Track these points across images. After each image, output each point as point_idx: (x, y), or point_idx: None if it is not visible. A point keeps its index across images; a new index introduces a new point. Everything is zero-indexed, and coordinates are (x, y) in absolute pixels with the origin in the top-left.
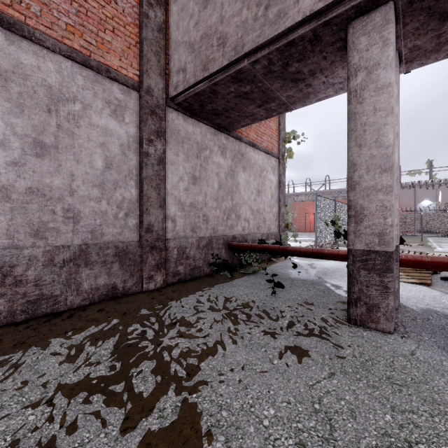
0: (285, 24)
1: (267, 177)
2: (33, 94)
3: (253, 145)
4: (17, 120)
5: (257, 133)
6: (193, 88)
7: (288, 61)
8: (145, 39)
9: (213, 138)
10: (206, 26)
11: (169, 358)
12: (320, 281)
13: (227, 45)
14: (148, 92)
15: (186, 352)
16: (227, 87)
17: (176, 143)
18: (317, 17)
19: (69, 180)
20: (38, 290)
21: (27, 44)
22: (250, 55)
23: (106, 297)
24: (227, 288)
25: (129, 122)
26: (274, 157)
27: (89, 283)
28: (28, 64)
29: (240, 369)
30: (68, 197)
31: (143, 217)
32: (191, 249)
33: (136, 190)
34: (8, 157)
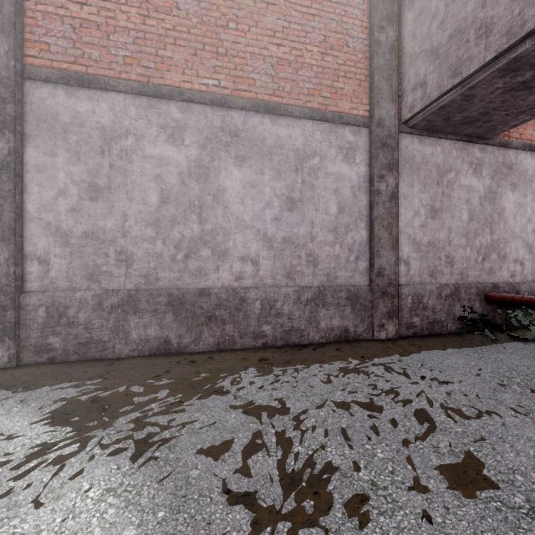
0: None
1: None
2: (287, 159)
3: (530, 148)
4: (277, 184)
5: None
6: (436, 102)
7: None
8: (375, 69)
9: (460, 154)
10: (456, 21)
11: (428, 407)
12: None
13: (494, 32)
14: (379, 125)
15: (448, 407)
16: (490, 85)
17: (409, 172)
18: None
19: (310, 228)
20: (290, 322)
21: (283, 120)
22: None
23: (339, 339)
24: (490, 353)
25: (360, 162)
26: None
27: (325, 323)
28: (283, 136)
29: (534, 446)
30: (310, 243)
31: (373, 260)
32: (429, 298)
33: (366, 232)
34: (272, 214)
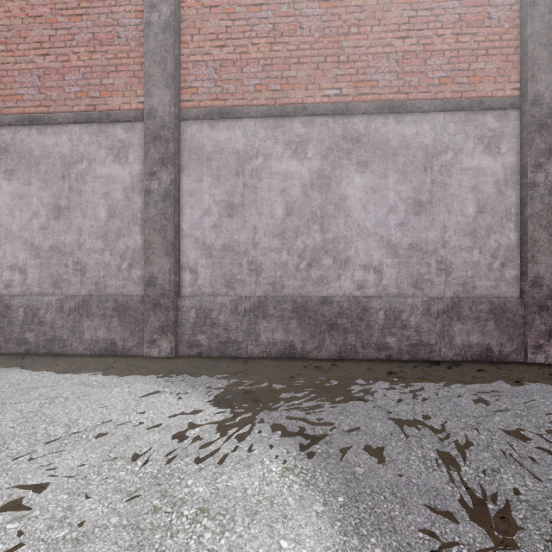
0: None
1: None
2: (413, 159)
3: None
4: (402, 187)
5: None
6: None
7: None
8: (529, 36)
9: None
10: None
11: None
12: None
13: None
14: (535, 103)
15: None
16: None
17: None
18: None
19: (441, 233)
20: (418, 336)
21: (409, 117)
22: None
23: (478, 358)
24: None
25: (506, 152)
26: None
27: (461, 339)
28: (409, 135)
29: None
30: (441, 249)
31: (526, 267)
32: None
33: (516, 234)
34: (396, 219)
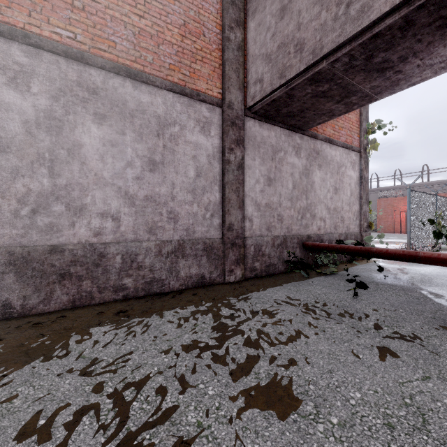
0: (369, 18)
1: (345, 173)
2: (148, 124)
3: (329, 141)
4: (139, 146)
5: (334, 128)
6: (270, 96)
7: (372, 53)
8: (226, 60)
9: (287, 139)
10: (282, 36)
11: (256, 338)
12: (413, 288)
13: (305, 50)
14: (229, 106)
15: (271, 335)
16: (303, 89)
17: (252, 148)
18: (409, 2)
19: (171, 189)
20: (152, 274)
21: (145, 87)
22: (330, 56)
23: (196, 285)
24: (304, 286)
25: (214, 135)
26: (354, 151)
27: (184, 272)
28: (145, 102)
29: (323, 357)
30: (171, 202)
31: (225, 217)
32: (266, 247)
33: (220, 194)
34: (134, 173)
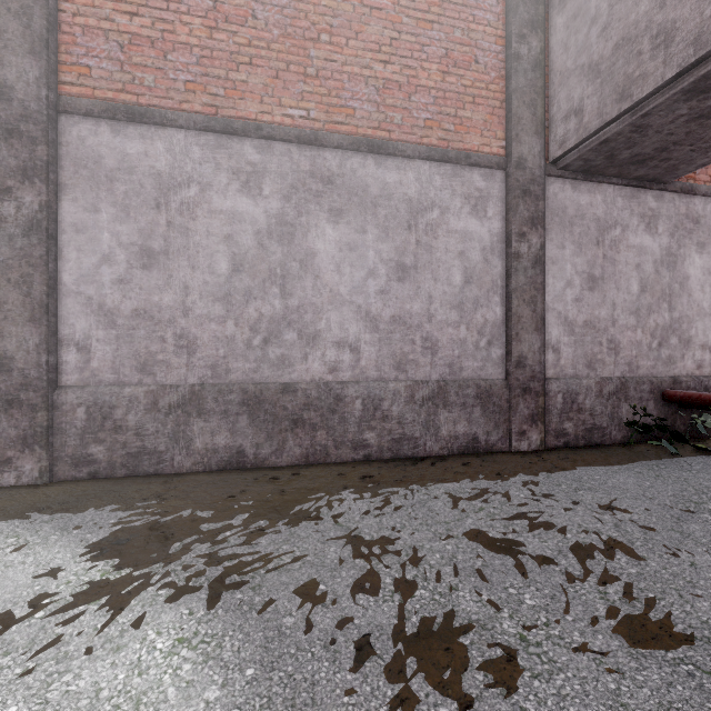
0: None
1: None
2: (396, 213)
3: None
4: (383, 246)
5: None
6: (596, 135)
7: None
8: (514, 92)
9: (628, 204)
10: (625, 26)
11: (589, 541)
12: None
13: (676, 41)
14: (519, 166)
15: (617, 542)
16: (670, 111)
17: (559, 228)
18: None
19: (427, 304)
20: (401, 428)
21: (391, 161)
22: None
23: (465, 450)
24: (670, 471)
25: (493, 216)
26: None
27: (447, 429)
28: (392, 183)
29: None
30: (426, 324)
31: (511, 345)
32: (586, 397)
33: (502, 308)
34: (377, 286)
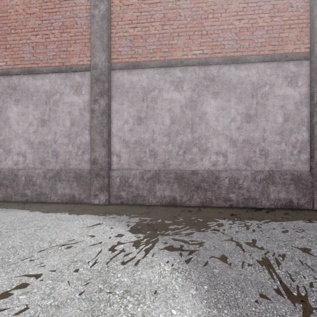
0: None
1: None
2: (245, 90)
3: None
4: (239, 106)
5: None
6: None
7: None
8: (315, 16)
9: None
10: None
11: None
12: None
13: None
14: None
15: None
16: None
17: None
18: None
19: (262, 133)
20: (248, 193)
21: (243, 66)
22: None
23: (284, 207)
24: None
25: (301, 85)
26: None
27: (274, 195)
28: (243, 76)
29: None
30: (262, 143)
31: (313, 153)
32: None
33: (307, 133)
34: (235, 125)
